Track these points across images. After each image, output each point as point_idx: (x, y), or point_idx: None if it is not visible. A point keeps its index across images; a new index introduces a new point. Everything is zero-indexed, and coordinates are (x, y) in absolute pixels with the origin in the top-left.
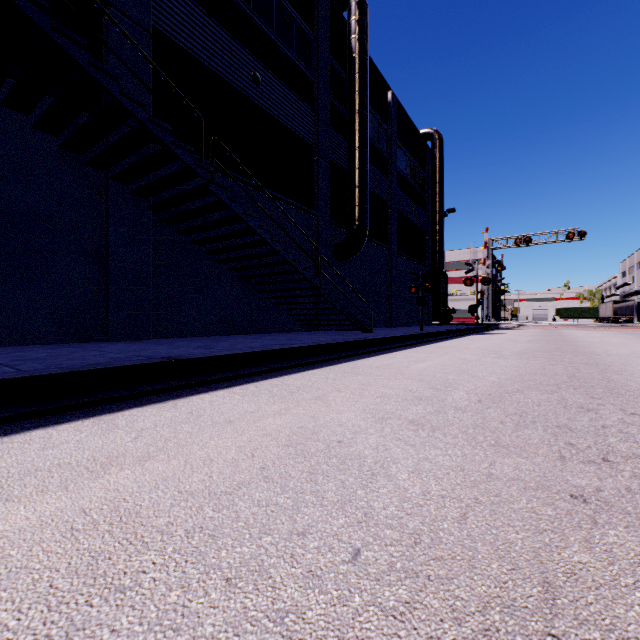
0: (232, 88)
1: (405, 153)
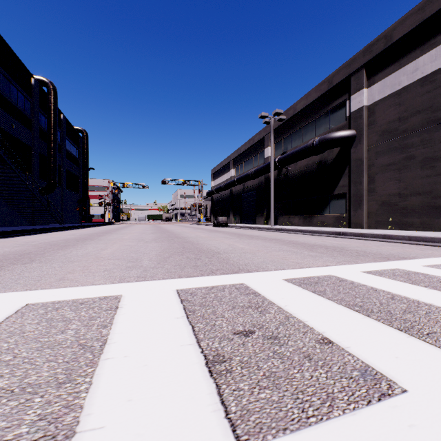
0: (5, 132)
1: (69, 140)
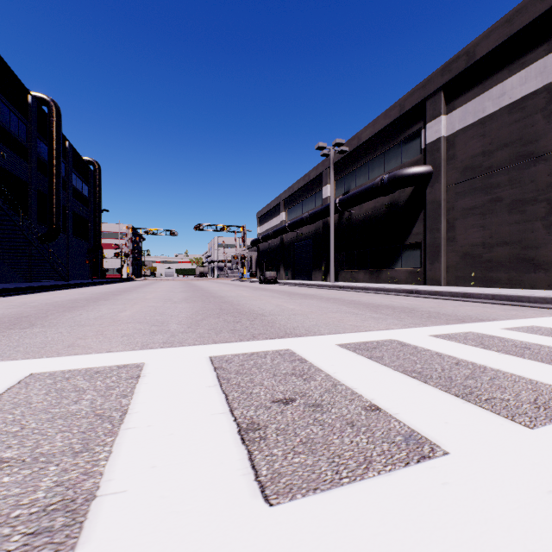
0: None
1: (77, 175)
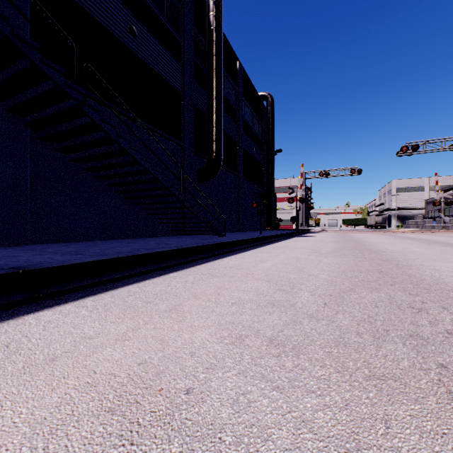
0: (111, 34)
1: (248, 107)
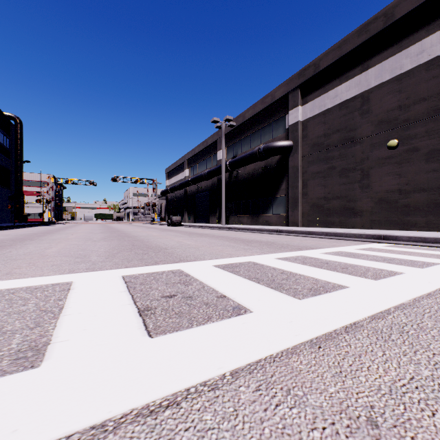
0: None
1: None
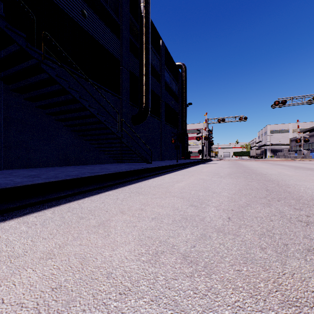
0: (67, 15)
1: (168, 73)
